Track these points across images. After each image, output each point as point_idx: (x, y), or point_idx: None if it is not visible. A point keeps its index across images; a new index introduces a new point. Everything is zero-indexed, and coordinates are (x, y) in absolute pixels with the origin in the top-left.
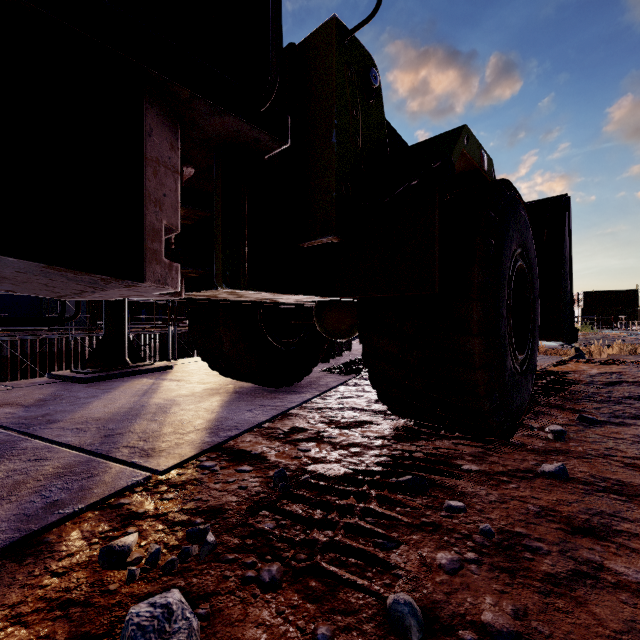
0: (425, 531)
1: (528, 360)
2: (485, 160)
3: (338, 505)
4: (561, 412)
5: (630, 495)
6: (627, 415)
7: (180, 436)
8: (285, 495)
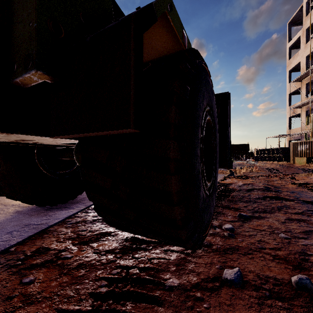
0: None
1: (213, 184)
2: (186, 40)
3: None
4: (229, 211)
5: (288, 298)
6: (260, 210)
7: None
8: None
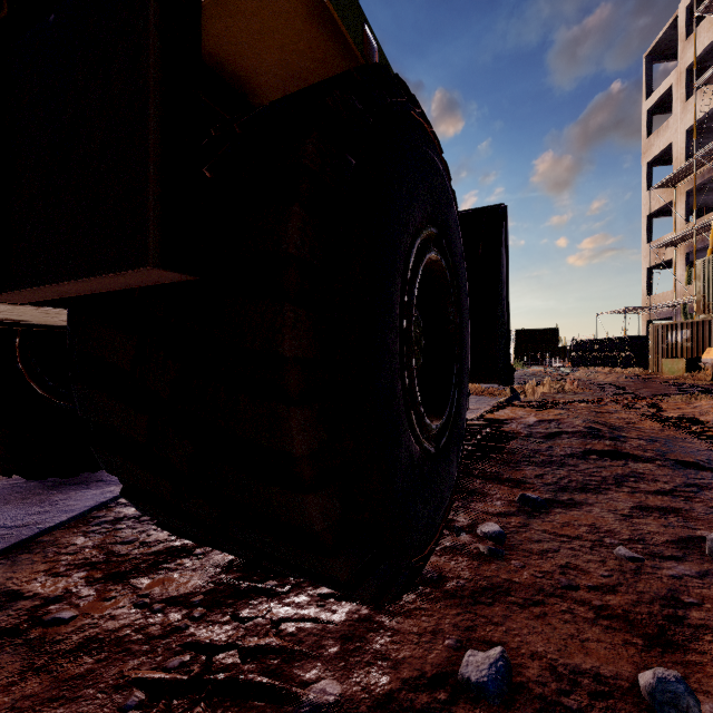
0: None
1: (451, 424)
2: (375, 55)
3: None
4: (498, 487)
5: None
6: (574, 485)
7: None
8: None
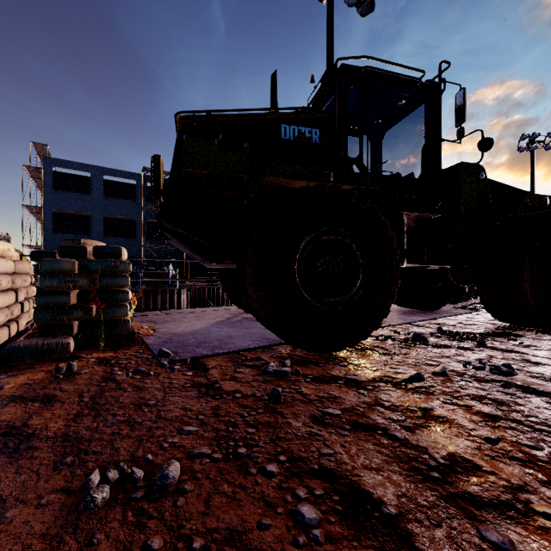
0: (496, 341)
1: None
2: (547, 200)
3: (463, 334)
4: None
5: None
6: None
7: (391, 320)
8: (442, 332)
